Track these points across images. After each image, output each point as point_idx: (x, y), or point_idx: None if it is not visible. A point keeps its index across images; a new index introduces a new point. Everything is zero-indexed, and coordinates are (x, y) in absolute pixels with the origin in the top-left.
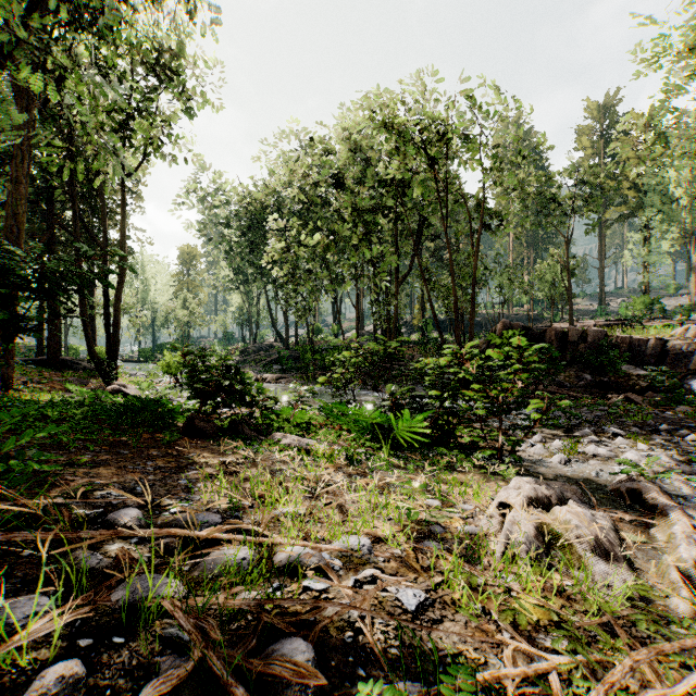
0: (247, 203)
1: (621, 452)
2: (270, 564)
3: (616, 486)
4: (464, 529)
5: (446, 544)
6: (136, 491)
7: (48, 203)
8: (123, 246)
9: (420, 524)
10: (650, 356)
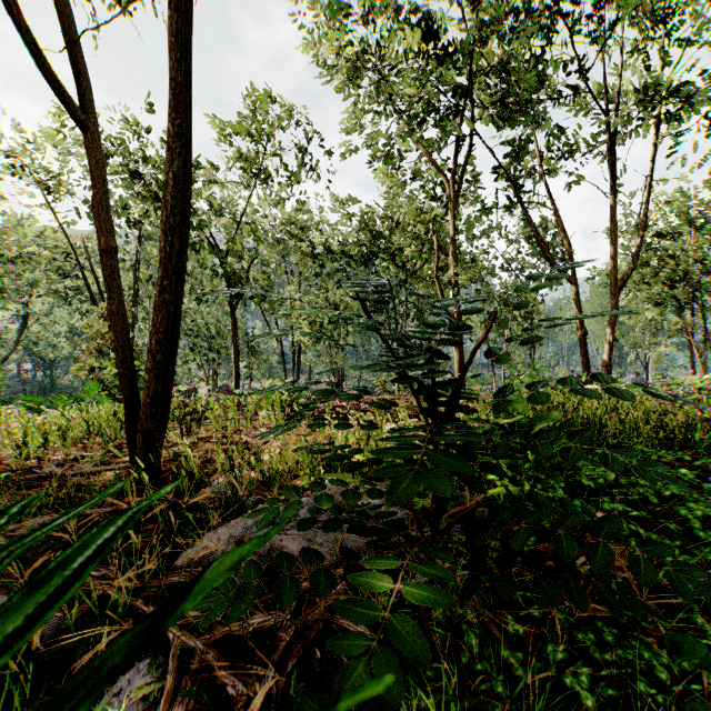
0: None
1: None
2: None
3: None
4: None
5: None
6: None
7: None
8: None
9: None
10: None
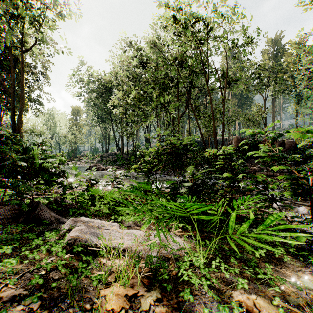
0: (102, 80)
1: None
2: None
3: None
4: None
5: None
6: None
7: None
8: (22, 91)
9: None
10: None
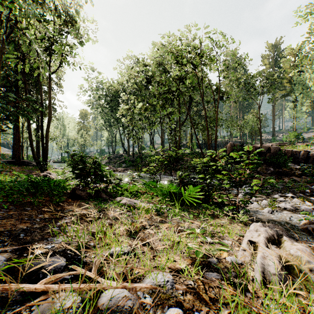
0: (110, 89)
1: (298, 207)
2: (95, 306)
3: (304, 226)
4: (230, 259)
5: (221, 273)
6: (19, 237)
7: (15, 87)
8: (50, 106)
9: (202, 257)
10: (301, 159)
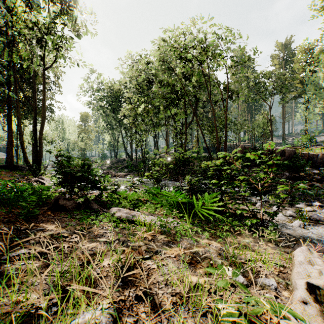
0: (111, 89)
1: None
2: None
3: None
4: None
5: None
6: None
7: (8, 85)
8: (44, 105)
9: None
10: (319, 163)
